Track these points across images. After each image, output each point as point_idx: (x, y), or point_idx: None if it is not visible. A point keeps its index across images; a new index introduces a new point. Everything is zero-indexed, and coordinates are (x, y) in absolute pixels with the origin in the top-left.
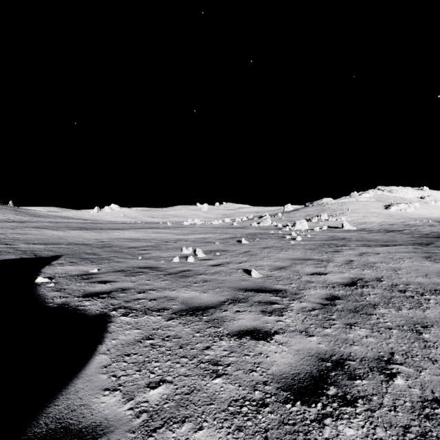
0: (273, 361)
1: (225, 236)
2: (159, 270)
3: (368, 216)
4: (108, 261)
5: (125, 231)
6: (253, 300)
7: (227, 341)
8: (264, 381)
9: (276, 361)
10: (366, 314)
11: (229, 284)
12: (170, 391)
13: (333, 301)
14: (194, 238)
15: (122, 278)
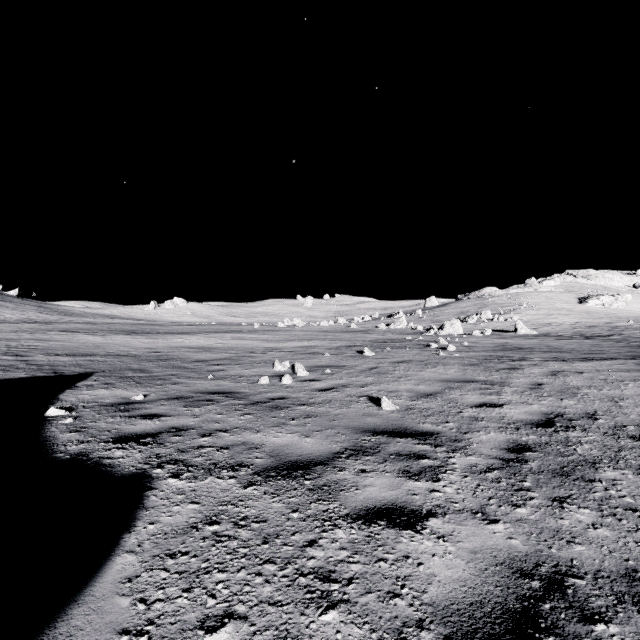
0: (432, 575)
1: (338, 343)
2: (238, 397)
3: (553, 315)
4: (162, 382)
5: (192, 336)
6: (387, 451)
7: (346, 529)
8: (418, 621)
9: (437, 575)
10: (583, 480)
11: (347, 421)
12: (242, 639)
13: (521, 454)
14: (293, 347)
15: (180, 409)
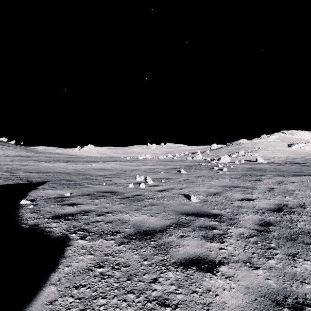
0: (224, 303)
1: (168, 167)
2: (117, 194)
3: (275, 153)
4: (80, 186)
5: (96, 163)
6: (194, 225)
7: (173, 272)
8: None
9: (227, 303)
10: (303, 243)
11: (173, 208)
12: None
13: (267, 227)
14: (146, 169)
15: (88, 201)
